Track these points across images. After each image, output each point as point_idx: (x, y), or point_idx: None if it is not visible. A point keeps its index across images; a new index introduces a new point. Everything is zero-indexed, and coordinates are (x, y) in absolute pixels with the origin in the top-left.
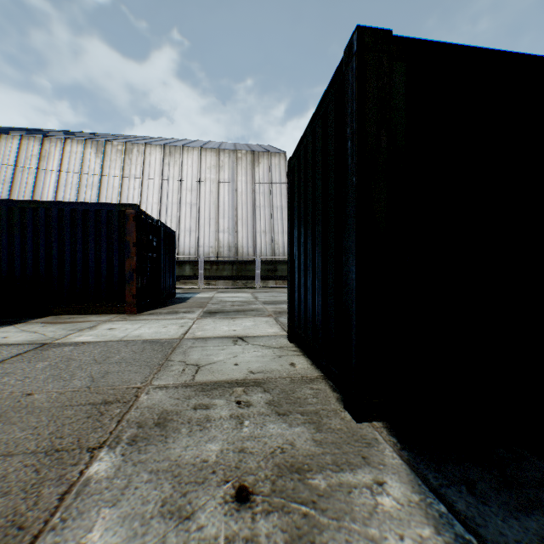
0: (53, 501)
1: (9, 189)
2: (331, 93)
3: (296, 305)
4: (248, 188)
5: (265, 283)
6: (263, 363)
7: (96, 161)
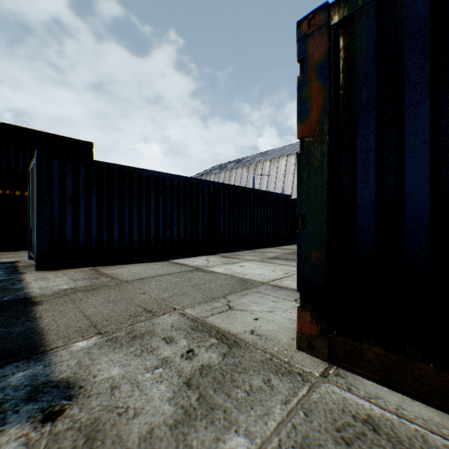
0: None
1: (283, 184)
2: None
3: None
4: None
5: None
6: None
7: None
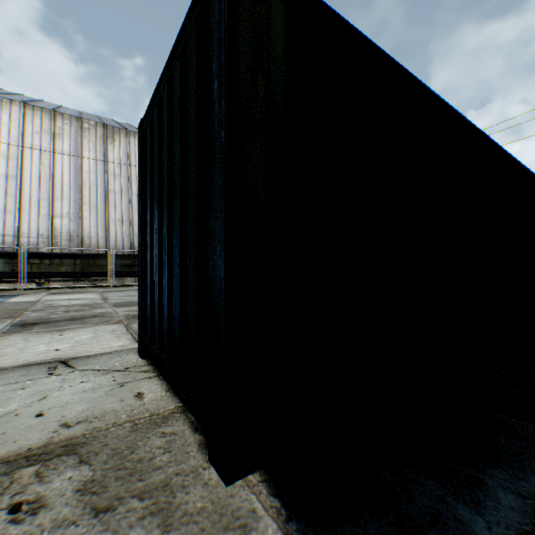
0: None
1: None
2: (192, 22)
3: (148, 311)
4: (99, 167)
5: (122, 280)
6: (93, 402)
7: None
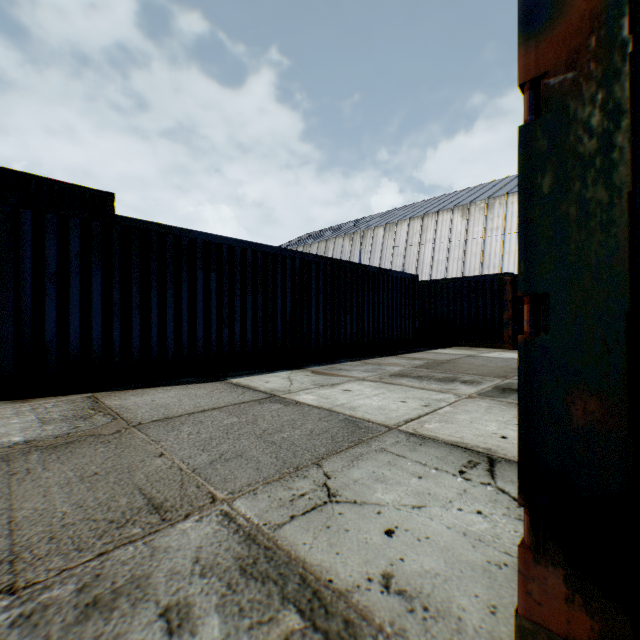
0: (512, 375)
1: (403, 260)
2: None
3: None
4: None
5: None
6: None
7: (461, 223)
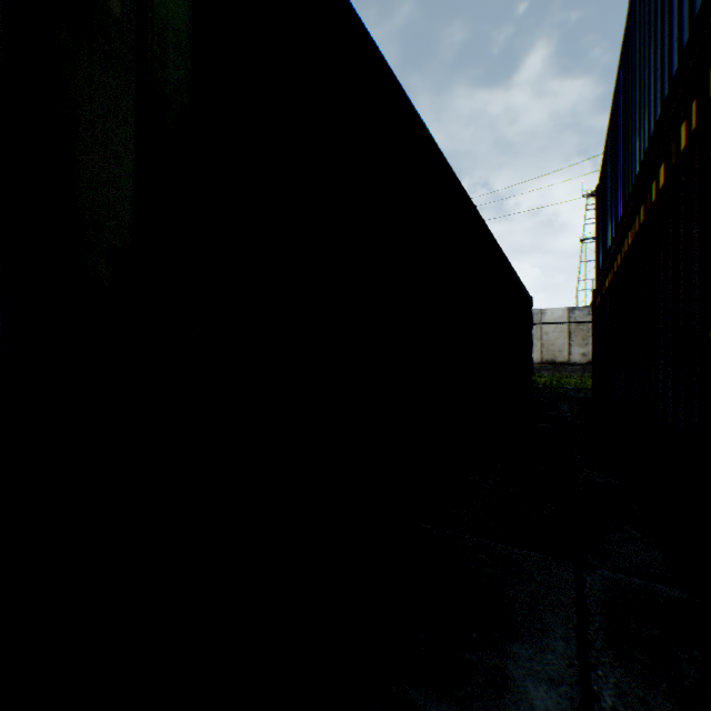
0: None
1: None
2: None
3: None
4: None
5: None
6: None
7: None
